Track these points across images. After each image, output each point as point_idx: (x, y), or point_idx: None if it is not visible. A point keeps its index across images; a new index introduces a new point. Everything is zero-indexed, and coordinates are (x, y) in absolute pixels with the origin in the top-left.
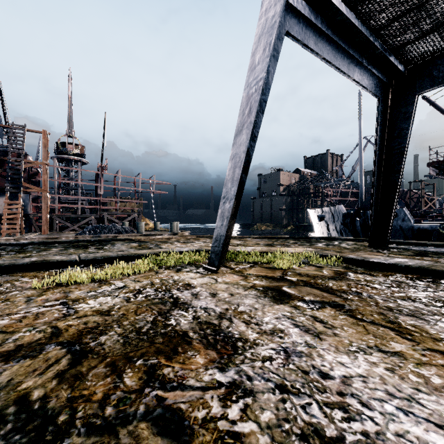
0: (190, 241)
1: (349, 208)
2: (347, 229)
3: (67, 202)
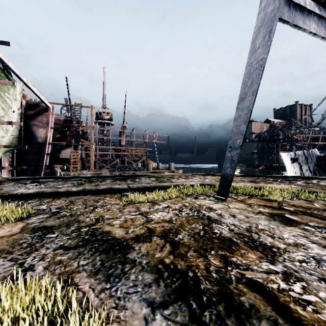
0: (189, 177)
1: (320, 151)
2: (321, 169)
3: (102, 150)
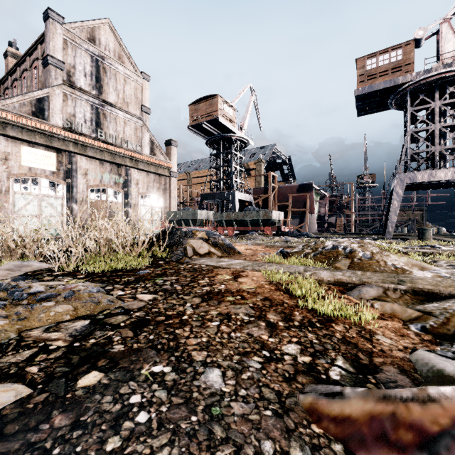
0: None
1: None
2: None
3: None
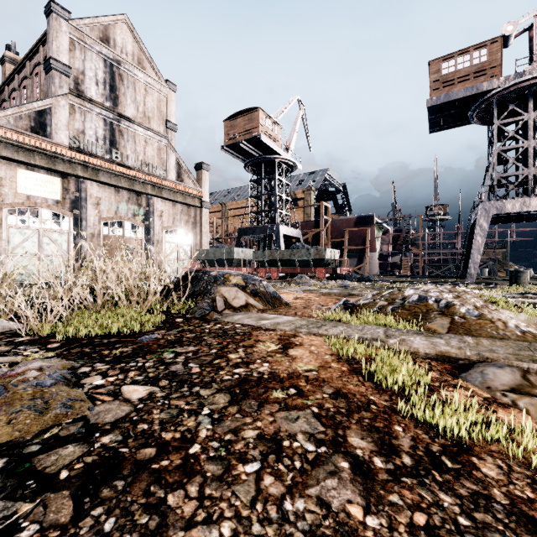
0: None
1: None
2: None
3: None
